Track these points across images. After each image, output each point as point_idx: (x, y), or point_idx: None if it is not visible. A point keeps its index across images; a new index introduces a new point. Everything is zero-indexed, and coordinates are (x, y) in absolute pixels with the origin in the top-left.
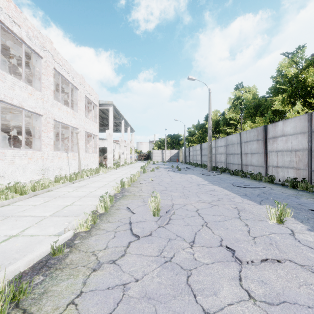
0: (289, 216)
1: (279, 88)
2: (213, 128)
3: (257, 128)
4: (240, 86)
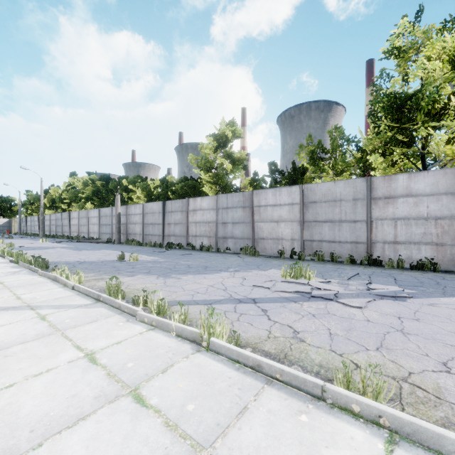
0: (48, 241)
1: (84, 191)
2: (52, 203)
3: (67, 213)
4: (75, 174)
